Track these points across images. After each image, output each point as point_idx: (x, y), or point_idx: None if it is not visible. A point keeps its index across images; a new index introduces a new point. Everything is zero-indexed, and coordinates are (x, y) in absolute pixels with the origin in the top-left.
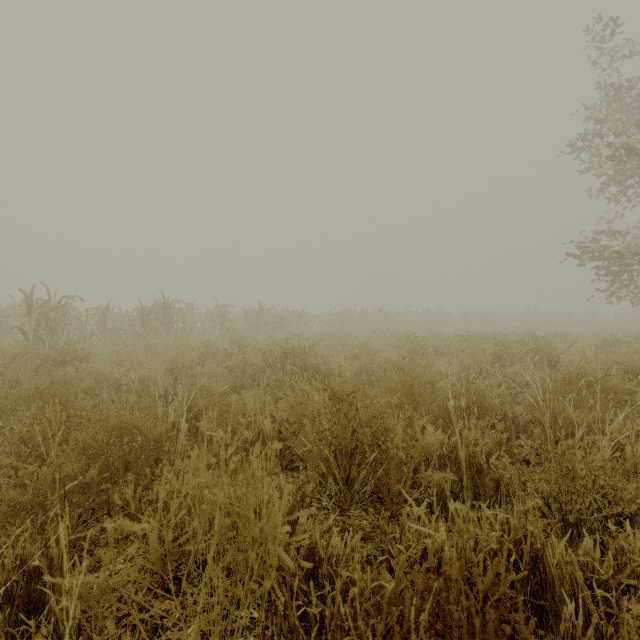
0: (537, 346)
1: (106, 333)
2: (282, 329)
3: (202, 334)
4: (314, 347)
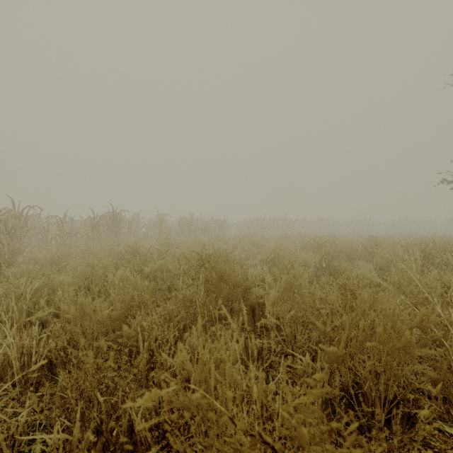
0: (450, 251)
1: (63, 236)
2: (208, 233)
3: (144, 237)
4: (233, 249)
